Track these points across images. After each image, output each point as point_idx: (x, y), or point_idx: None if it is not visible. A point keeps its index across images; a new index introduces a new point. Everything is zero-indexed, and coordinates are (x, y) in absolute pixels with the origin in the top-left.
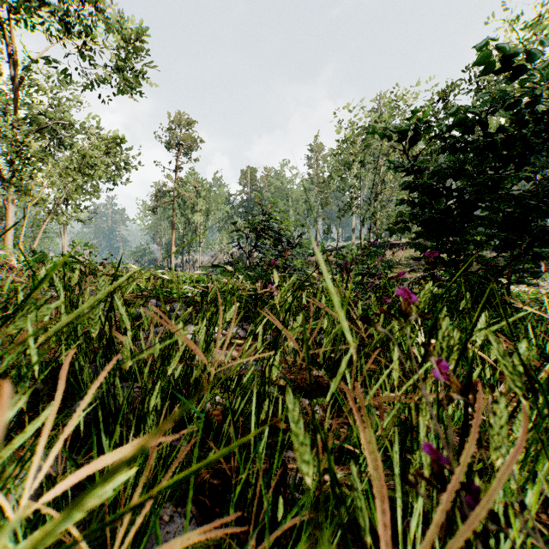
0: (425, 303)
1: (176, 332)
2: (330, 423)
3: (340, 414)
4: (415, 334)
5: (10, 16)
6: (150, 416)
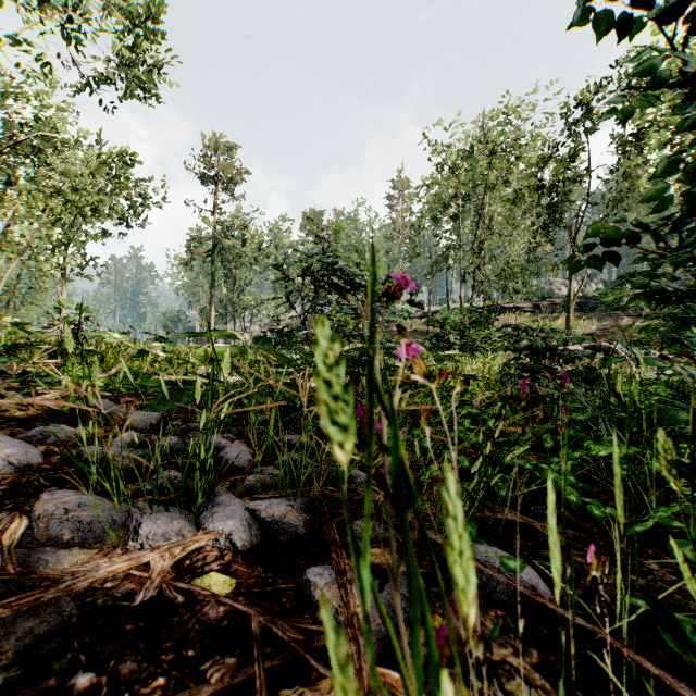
0: None
1: None
2: None
3: None
4: None
5: None
6: None
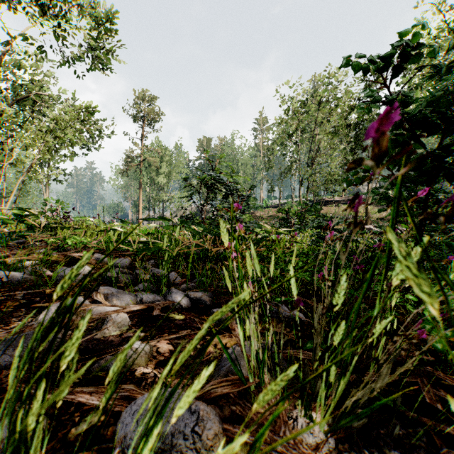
0: None
1: None
2: None
3: None
4: None
5: None
6: None
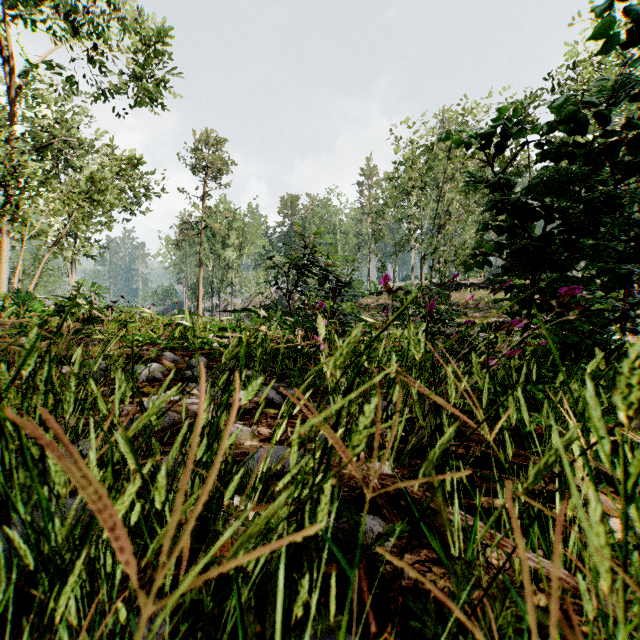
0: (639, 388)
1: (75, 474)
2: (409, 560)
3: (423, 542)
4: (637, 464)
5: (4, 12)
6: (71, 611)
